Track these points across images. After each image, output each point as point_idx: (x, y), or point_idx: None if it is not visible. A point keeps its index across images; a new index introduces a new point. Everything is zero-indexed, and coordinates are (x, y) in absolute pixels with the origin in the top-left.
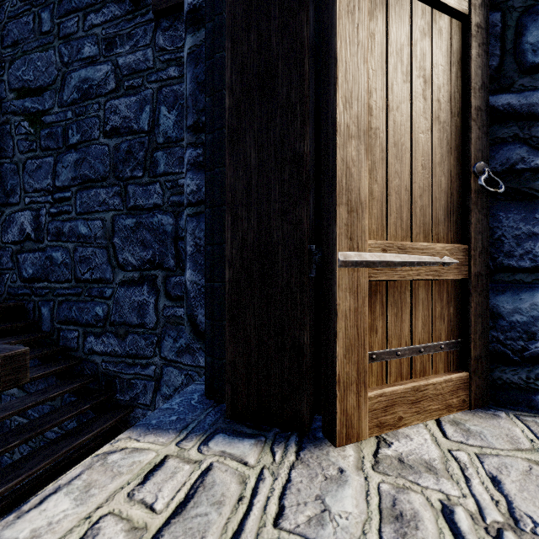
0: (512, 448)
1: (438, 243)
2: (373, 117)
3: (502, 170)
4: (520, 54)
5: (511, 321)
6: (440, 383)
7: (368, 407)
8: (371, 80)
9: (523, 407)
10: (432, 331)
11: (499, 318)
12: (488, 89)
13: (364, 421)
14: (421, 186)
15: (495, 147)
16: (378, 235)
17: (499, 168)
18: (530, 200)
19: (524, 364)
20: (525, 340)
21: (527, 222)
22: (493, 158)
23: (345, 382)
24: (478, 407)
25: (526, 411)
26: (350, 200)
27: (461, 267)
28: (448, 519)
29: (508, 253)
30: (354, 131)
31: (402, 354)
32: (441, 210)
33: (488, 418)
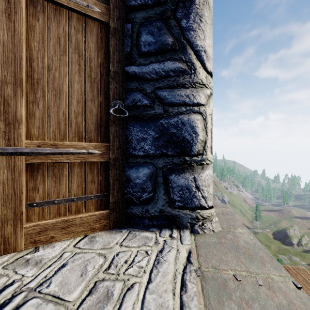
0: (100, 248)
1: (85, 142)
2: (35, 73)
3: (131, 105)
4: (139, 46)
5: (135, 182)
6: (86, 217)
7: (24, 232)
8: (34, 52)
9: (141, 226)
10: (85, 189)
11: (130, 181)
12: (123, 63)
13: (20, 240)
14: (76, 112)
15: (129, 93)
16: (40, 138)
17: (130, 104)
18: (143, 121)
19: (140, 204)
20: (141, 192)
21: (142, 132)
22: (128, 99)
23: (3, 220)
24: (116, 228)
25: (139, 228)
26: (8, 118)
27: (103, 155)
28: (3, 289)
29: (134, 147)
30: (12, 80)
31: (59, 202)
32: (93, 124)
33: (114, 233)
